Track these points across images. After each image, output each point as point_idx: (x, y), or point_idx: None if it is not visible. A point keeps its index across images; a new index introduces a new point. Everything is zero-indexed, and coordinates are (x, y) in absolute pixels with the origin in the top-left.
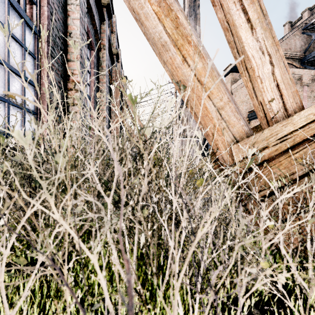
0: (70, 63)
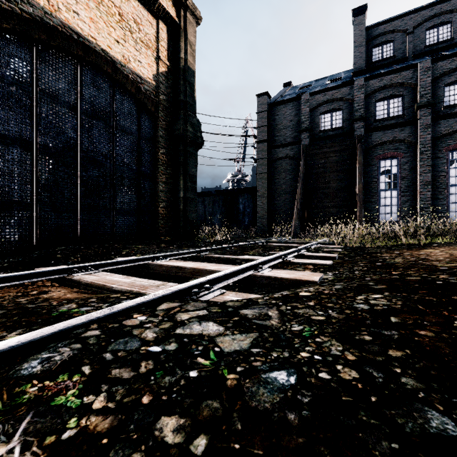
0: (418, 187)
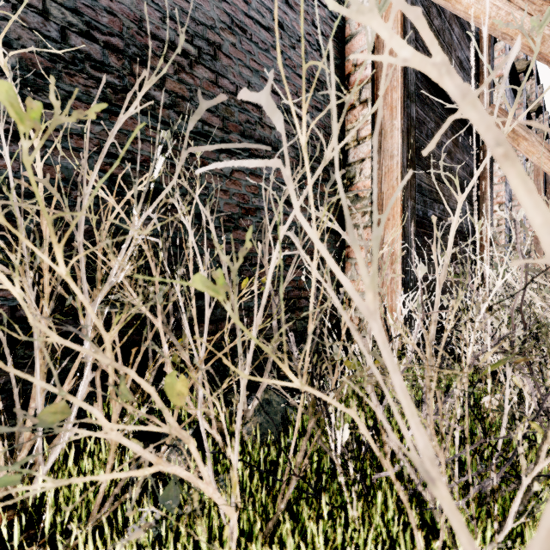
0: (494, 187)
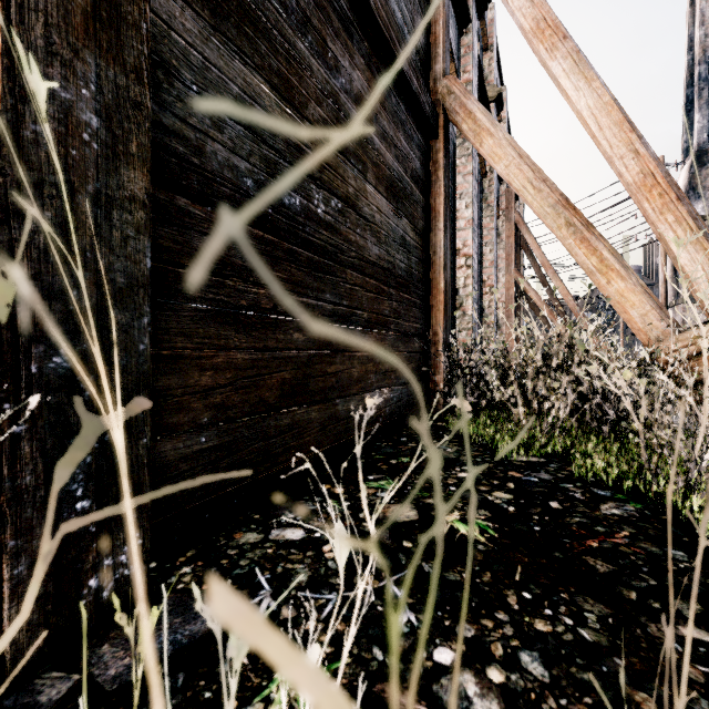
0: (460, 233)
